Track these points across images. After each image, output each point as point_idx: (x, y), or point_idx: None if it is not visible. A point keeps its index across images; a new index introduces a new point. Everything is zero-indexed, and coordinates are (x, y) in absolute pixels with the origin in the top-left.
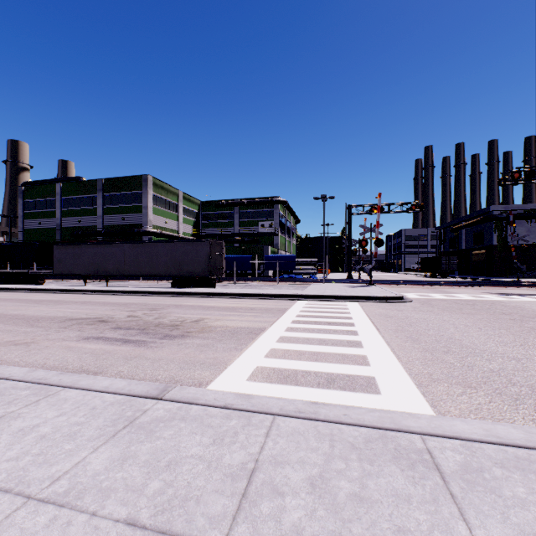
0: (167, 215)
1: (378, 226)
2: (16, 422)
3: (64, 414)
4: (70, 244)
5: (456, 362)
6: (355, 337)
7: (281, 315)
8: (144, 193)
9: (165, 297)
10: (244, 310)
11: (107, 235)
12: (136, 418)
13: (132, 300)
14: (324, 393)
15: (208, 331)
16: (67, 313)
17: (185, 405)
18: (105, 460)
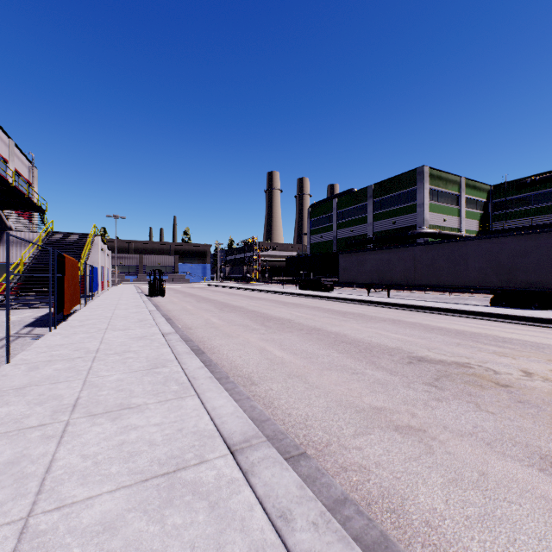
0: (445, 211)
1: None
2: None
3: None
4: (354, 252)
5: None
6: None
7: None
8: (418, 188)
9: (511, 325)
10: None
11: (377, 242)
12: None
13: (458, 324)
14: None
15: None
16: (395, 341)
17: None
18: None
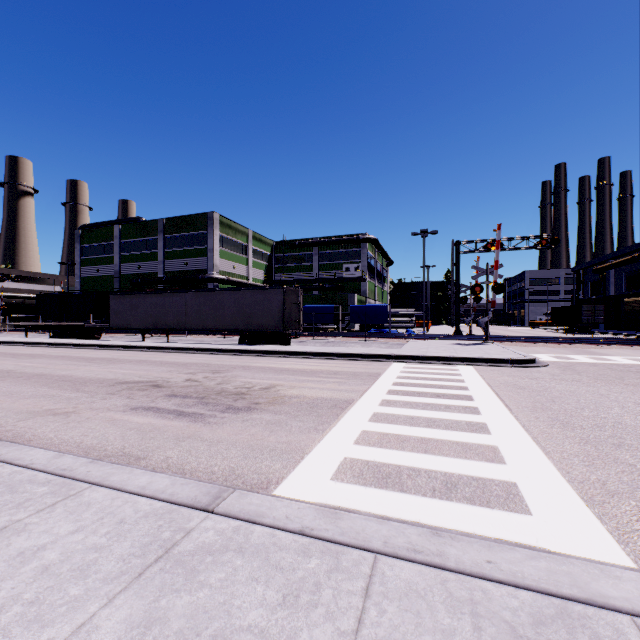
0: (235, 259)
1: (497, 267)
2: (18, 539)
3: (82, 529)
4: (128, 294)
5: (638, 463)
6: (476, 416)
7: (373, 382)
8: (209, 233)
9: (231, 356)
10: (325, 374)
11: (169, 283)
12: (175, 543)
13: (193, 359)
14: (443, 507)
15: (280, 402)
16: (118, 375)
17: (244, 525)
18: (119, 623)
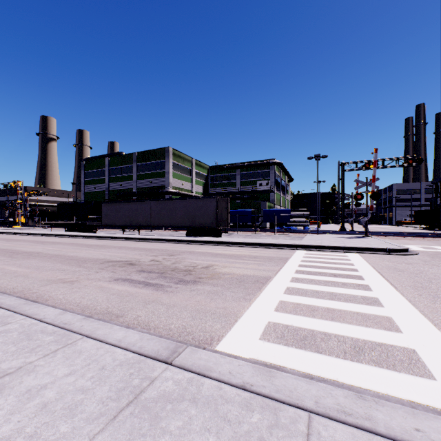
0: (183, 178)
1: (375, 180)
2: (28, 378)
3: (74, 372)
4: (113, 202)
5: None
6: (369, 292)
7: (284, 264)
8: (166, 161)
9: (181, 244)
10: (247, 258)
11: (140, 195)
12: (142, 390)
13: (156, 246)
14: (355, 368)
15: (217, 277)
16: (106, 256)
17: (196, 377)
18: None
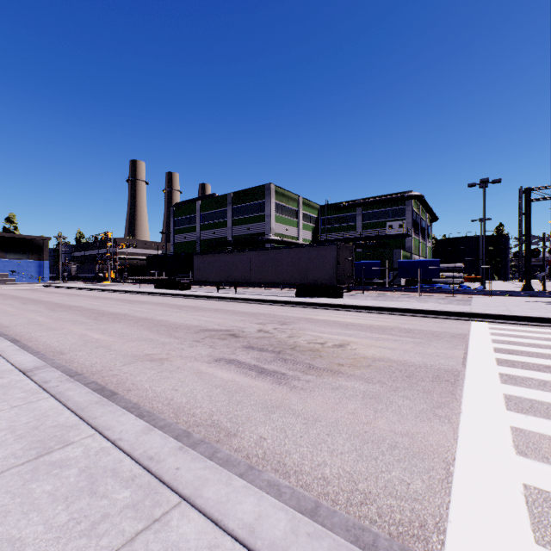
0: (288, 222)
1: None
2: None
3: None
4: (206, 254)
5: None
6: None
7: (465, 346)
8: (266, 201)
9: (292, 308)
10: (397, 332)
11: (235, 245)
12: None
13: (260, 309)
14: None
15: (365, 365)
16: (201, 322)
17: None
18: None
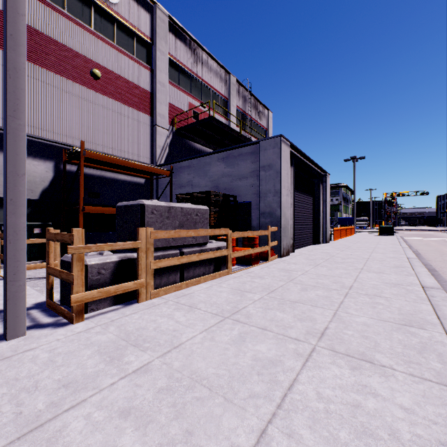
0: None
1: (395, 207)
2: None
3: None
4: None
5: None
6: None
7: None
8: None
9: None
10: None
11: None
12: None
13: None
14: None
15: None
16: None
17: None
18: None
